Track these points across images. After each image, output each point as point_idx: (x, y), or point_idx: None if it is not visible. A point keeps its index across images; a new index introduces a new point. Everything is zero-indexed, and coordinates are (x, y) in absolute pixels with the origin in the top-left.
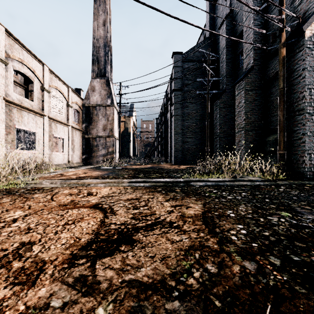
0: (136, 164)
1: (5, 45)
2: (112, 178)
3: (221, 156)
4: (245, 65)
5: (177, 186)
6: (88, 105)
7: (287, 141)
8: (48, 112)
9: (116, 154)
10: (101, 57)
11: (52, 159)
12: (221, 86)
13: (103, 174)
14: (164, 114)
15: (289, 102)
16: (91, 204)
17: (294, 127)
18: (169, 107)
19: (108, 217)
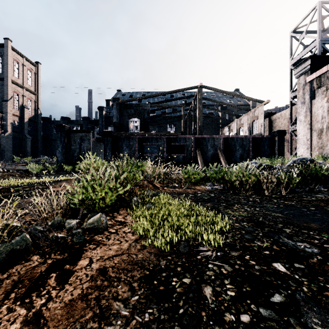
0: None
1: None
2: None
3: None
4: None
5: None
6: None
7: (1, 155)
8: None
9: None
10: None
11: None
12: None
13: None
14: None
15: (2, 147)
16: None
17: (3, 153)
18: None
19: None
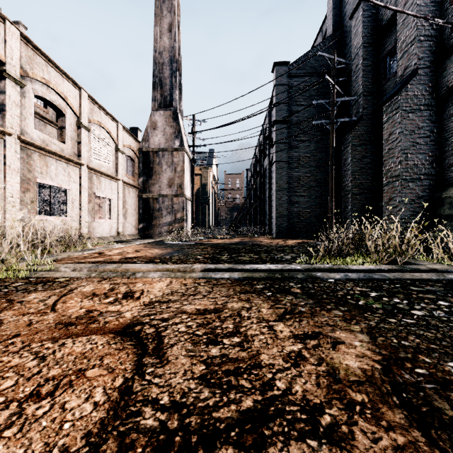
0: (216, 237)
1: (20, 57)
2: (176, 261)
3: (355, 225)
4: (400, 69)
5: (291, 279)
6: (147, 149)
7: None
8: (88, 160)
9: (187, 222)
10: (166, 78)
11: (94, 229)
12: (354, 111)
13: (163, 254)
14: (259, 162)
15: None
16: (120, 324)
17: None
18: (267, 149)
19: (143, 372)
